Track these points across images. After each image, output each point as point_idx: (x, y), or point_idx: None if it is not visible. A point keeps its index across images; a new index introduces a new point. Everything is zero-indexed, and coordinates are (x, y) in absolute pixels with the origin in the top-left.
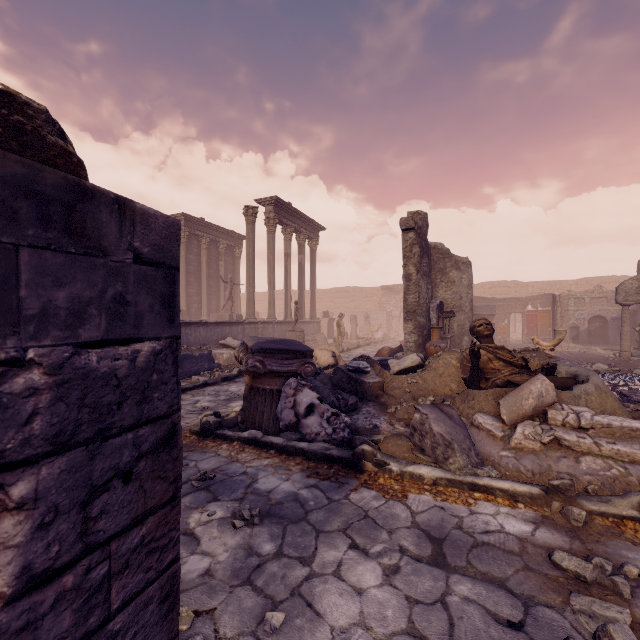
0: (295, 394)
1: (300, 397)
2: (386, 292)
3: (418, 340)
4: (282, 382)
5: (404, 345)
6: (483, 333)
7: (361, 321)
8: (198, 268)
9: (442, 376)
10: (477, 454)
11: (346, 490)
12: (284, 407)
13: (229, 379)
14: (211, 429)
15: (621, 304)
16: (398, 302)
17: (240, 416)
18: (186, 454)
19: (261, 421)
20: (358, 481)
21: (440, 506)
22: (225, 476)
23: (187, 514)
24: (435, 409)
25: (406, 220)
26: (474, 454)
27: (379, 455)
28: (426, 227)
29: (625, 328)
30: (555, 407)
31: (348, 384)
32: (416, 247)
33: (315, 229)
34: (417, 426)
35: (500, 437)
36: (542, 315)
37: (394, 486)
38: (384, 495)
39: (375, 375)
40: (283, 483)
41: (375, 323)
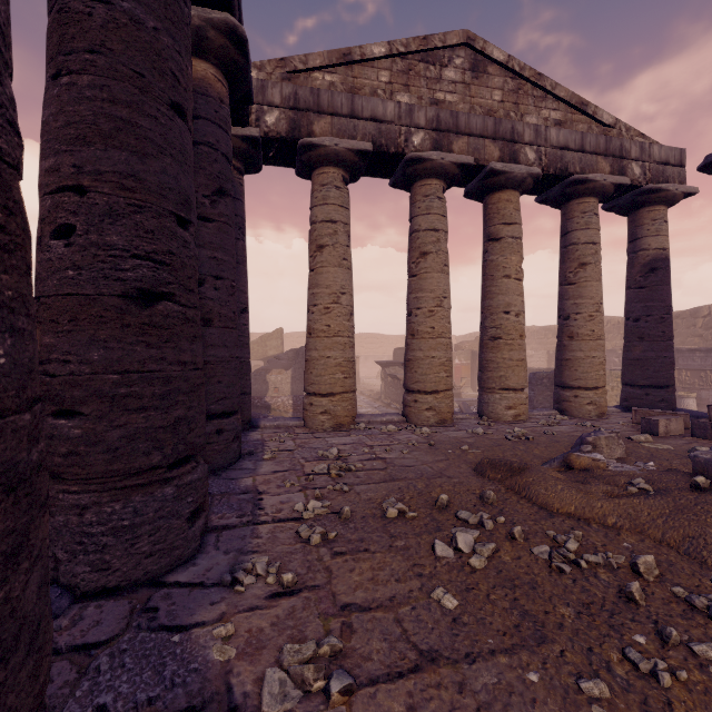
0: None
1: None
2: None
3: None
4: None
5: None
6: None
7: None
8: None
9: None
10: None
11: None
12: None
13: None
14: None
15: None
16: None
17: None
18: None
19: None
20: None
21: None
22: None
23: None
24: None
25: None
26: None
27: None
28: None
29: None
30: None
31: None
32: None
33: None
34: None
35: None
36: None
37: None
38: None
39: None
40: None
41: None
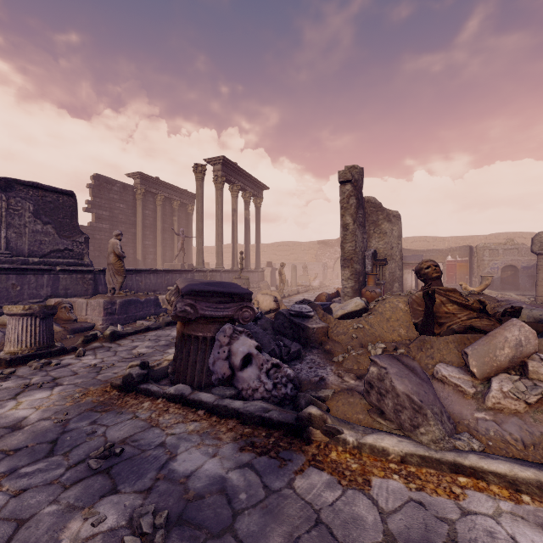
0: (230, 342)
1: (236, 346)
2: (322, 246)
3: (355, 286)
4: (217, 328)
5: (341, 290)
6: (431, 275)
7: (300, 271)
8: (154, 222)
9: (389, 320)
10: (448, 417)
11: (289, 472)
12: (217, 358)
13: (173, 323)
14: (134, 383)
15: (537, 253)
16: (332, 254)
17: (171, 366)
18: (98, 416)
19: (193, 372)
20: (304, 456)
21: (417, 500)
22: (136, 450)
23: (64, 522)
24: (395, 361)
25: (344, 173)
26: (446, 418)
27: (330, 420)
28: (362, 181)
29: (540, 275)
30: (531, 357)
31: (290, 329)
32: (353, 198)
33: (259, 188)
34: (374, 382)
35: (472, 394)
36: (460, 265)
37: (351, 464)
38: (339, 480)
39: (319, 320)
40: (208, 461)
41: (312, 273)
